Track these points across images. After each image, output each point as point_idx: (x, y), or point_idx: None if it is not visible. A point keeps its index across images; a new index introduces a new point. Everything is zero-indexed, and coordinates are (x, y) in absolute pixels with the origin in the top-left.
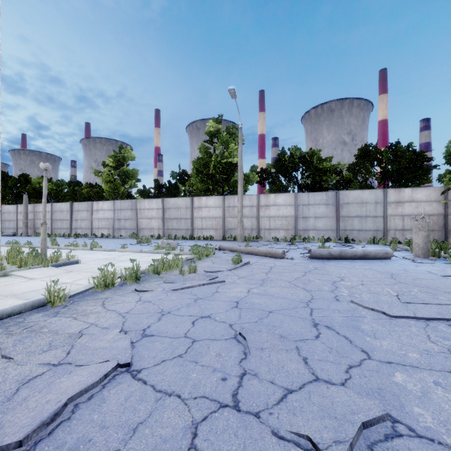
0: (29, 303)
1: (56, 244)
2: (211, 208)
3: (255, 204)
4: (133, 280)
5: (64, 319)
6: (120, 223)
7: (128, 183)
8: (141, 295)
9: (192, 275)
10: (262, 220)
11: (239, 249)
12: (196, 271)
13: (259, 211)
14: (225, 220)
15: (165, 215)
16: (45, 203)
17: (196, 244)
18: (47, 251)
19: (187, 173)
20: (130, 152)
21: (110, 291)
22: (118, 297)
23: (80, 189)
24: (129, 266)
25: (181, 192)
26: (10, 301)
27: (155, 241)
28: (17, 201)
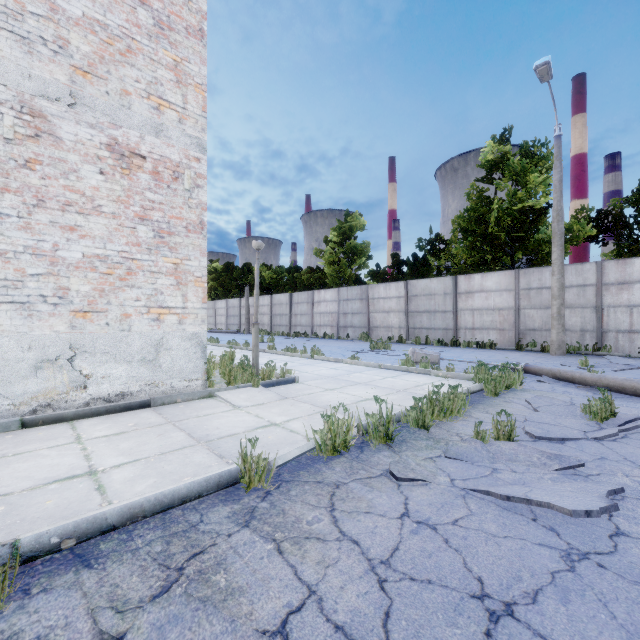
0: (214, 478)
1: (273, 347)
2: (490, 293)
3: (591, 280)
4: (381, 439)
5: (259, 544)
6: (346, 318)
7: (356, 263)
8: (407, 494)
9: (508, 447)
10: (610, 314)
11: (581, 377)
12: (513, 436)
13: (602, 295)
14: (521, 314)
15: (409, 306)
16: (257, 295)
17: (480, 362)
18: (263, 356)
19: (442, 239)
20: (358, 219)
21: (343, 462)
22: (359, 486)
23: (300, 275)
24: (366, 396)
25: (433, 269)
26: (198, 454)
27: (395, 346)
28: (241, 294)
